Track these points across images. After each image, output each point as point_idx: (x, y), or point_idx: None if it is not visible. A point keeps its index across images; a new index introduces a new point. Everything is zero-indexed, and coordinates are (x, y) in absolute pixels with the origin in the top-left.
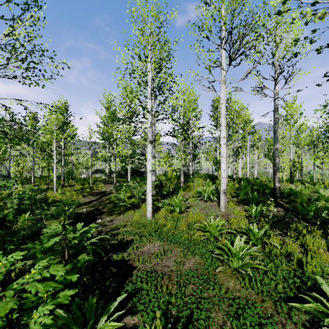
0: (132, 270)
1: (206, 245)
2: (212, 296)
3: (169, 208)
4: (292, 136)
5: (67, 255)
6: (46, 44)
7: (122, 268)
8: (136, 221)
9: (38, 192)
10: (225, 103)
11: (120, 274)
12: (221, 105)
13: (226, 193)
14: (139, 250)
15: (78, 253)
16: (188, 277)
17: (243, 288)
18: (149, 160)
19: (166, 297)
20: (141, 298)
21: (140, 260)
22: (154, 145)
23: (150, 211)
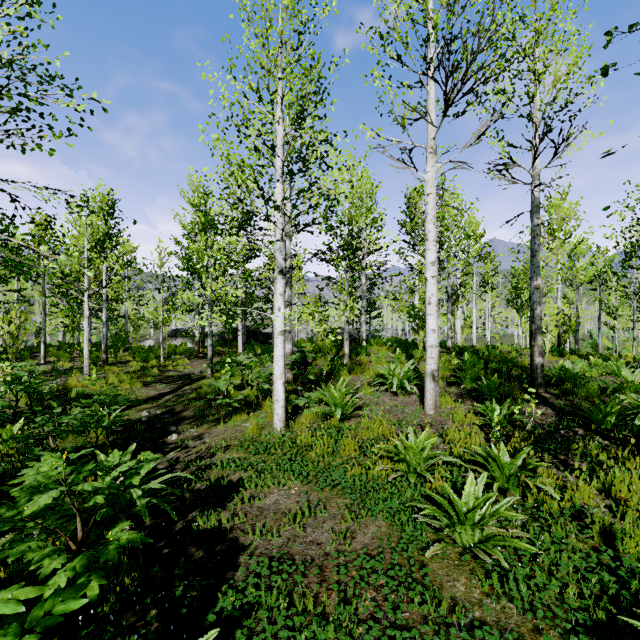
0: (237, 553)
1: (401, 491)
2: (420, 620)
3: (321, 409)
4: (564, 264)
5: (81, 530)
6: (57, 63)
7: (215, 548)
8: (252, 438)
9: (51, 375)
10: (436, 193)
11: (210, 566)
12: (427, 198)
13: (437, 378)
14: (254, 505)
15: (120, 514)
16: (363, 571)
17: (489, 596)
18: (278, 309)
19: (313, 627)
20: (256, 630)
21: (257, 530)
22: (290, 281)
23: (280, 415)
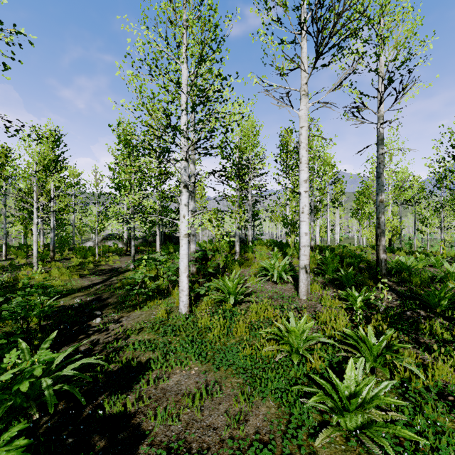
0: (138, 442)
1: (285, 370)
2: None
3: (218, 297)
4: (398, 185)
5: None
6: None
7: (117, 436)
8: (162, 321)
9: (7, 270)
10: (308, 126)
11: None
12: (300, 130)
13: (309, 271)
14: (159, 386)
15: (31, 402)
16: None
17: None
18: (183, 216)
19: None
20: None
21: (158, 416)
22: (194, 196)
23: (185, 302)
